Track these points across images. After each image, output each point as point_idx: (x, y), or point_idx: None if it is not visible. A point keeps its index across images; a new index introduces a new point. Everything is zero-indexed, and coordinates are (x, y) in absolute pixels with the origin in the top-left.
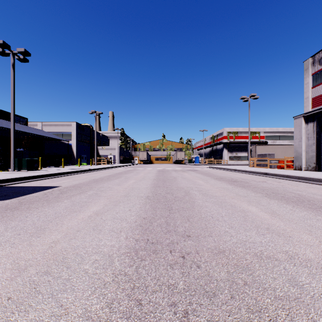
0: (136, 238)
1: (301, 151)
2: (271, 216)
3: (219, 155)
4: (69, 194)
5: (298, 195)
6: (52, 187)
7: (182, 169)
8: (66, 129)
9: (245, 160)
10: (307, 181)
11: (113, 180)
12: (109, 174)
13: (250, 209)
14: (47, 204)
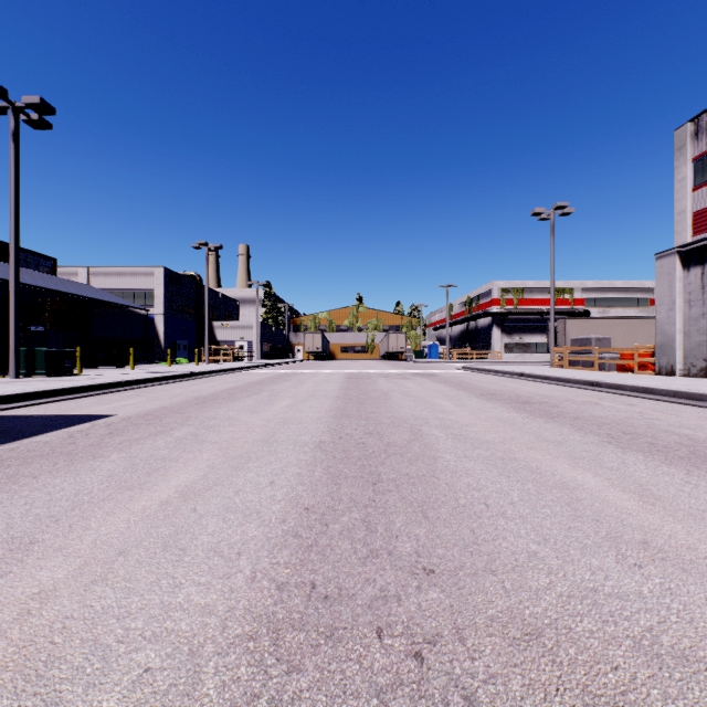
0: (279, 578)
1: (673, 331)
2: (642, 501)
3: (482, 341)
4: (129, 436)
5: (689, 441)
6: (92, 417)
7: (402, 373)
8: (143, 282)
9: (540, 353)
10: (695, 402)
11: (241, 400)
12: (236, 385)
13: (581, 479)
14: (65, 465)
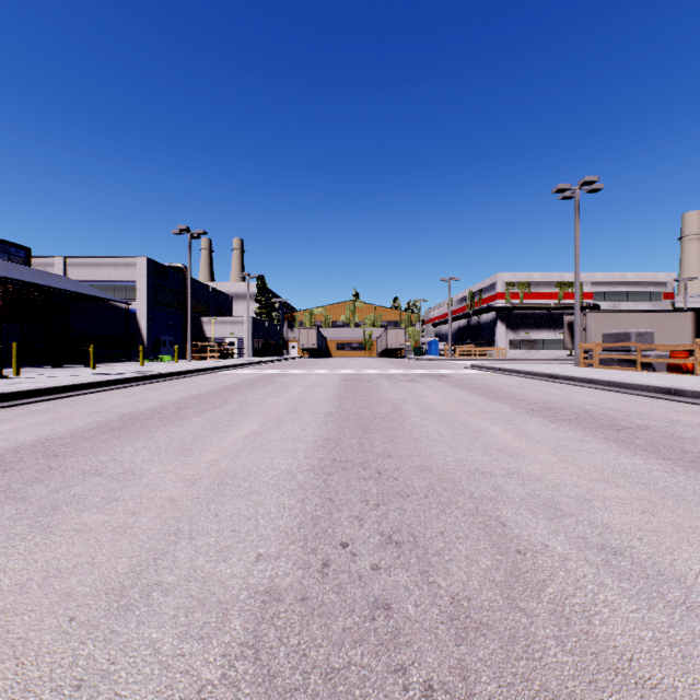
0: None
1: None
2: None
3: (485, 338)
4: None
5: None
6: None
7: (407, 374)
8: (124, 273)
9: (547, 349)
10: None
11: (184, 422)
12: (199, 392)
13: None
14: None
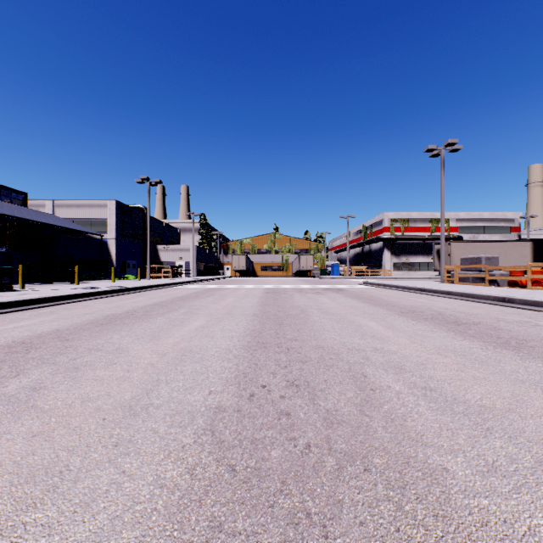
0: None
1: None
2: None
3: (375, 261)
4: None
5: None
6: None
7: (314, 288)
8: (98, 212)
9: (422, 270)
10: None
11: (151, 320)
12: (159, 301)
13: None
14: None
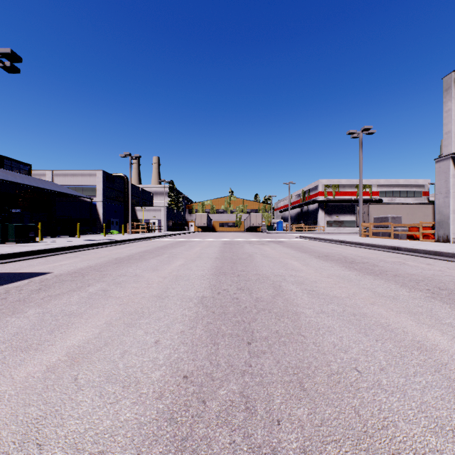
0: None
1: (448, 212)
2: None
3: (311, 219)
4: (52, 292)
5: None
6: (33, 275)
7: (260, 241)
8: (88, 180)
9: (350, 227)
10: None
11: (148, 261)
12: (146, 249)
13: (432, 338)
14: None
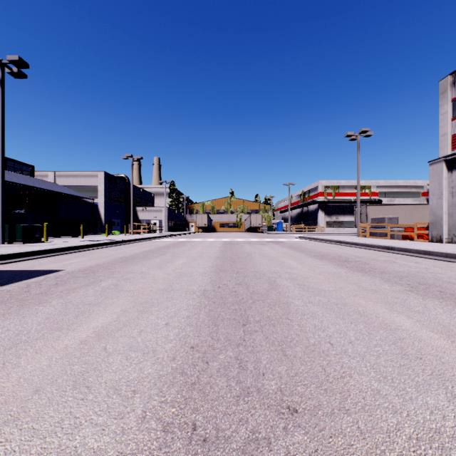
0: (165, 418)
1: (441, 213)
2: (450, 340)
3: (311, 220)
4: (69, 286)
5: None
6: (47, 272)
7: (260, 241)
8: (90, 181)
9: (349, 227)
10: None
11: (152, 259)
12: (149, 249)
13: (399, 321)
14: (16, 309)
